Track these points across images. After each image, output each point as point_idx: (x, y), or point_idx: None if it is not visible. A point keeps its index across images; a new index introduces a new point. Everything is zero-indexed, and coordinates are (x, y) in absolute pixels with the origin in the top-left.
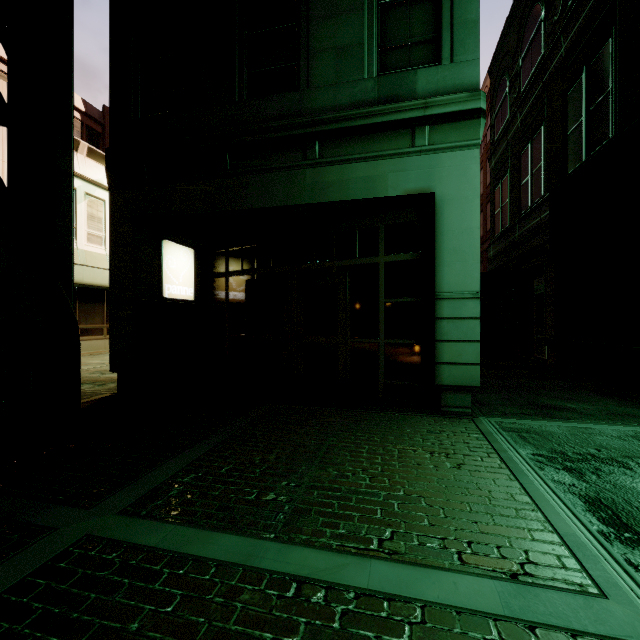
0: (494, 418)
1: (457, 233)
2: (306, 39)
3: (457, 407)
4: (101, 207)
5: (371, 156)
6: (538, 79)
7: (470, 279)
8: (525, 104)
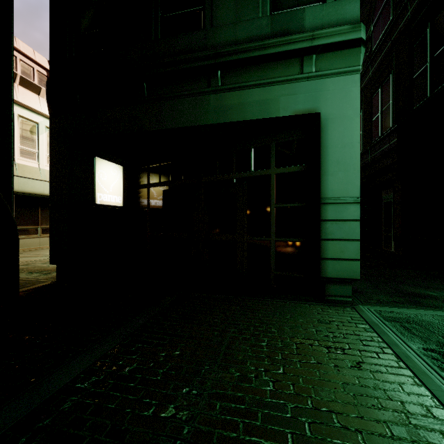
0: (372, 306)
1: (340, 147)
2: None
3: (339, 296)
4: None
5: (265, 82)
6: (387, 38)
7: (351, 186)
8: (376, 59)
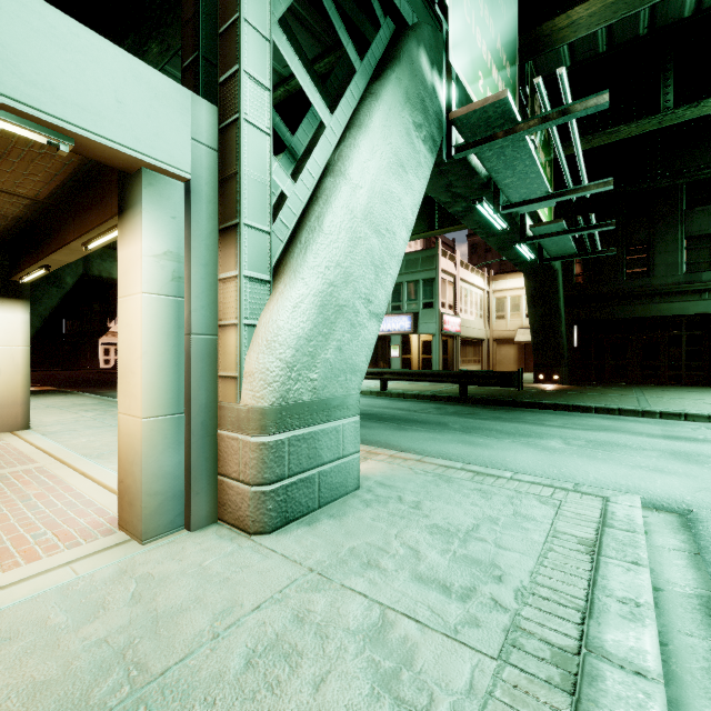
0: None
1: None
2: (652, 260)
3: None
4: (472, 296)
5: (682, 301)
6: None
7: None
8: None
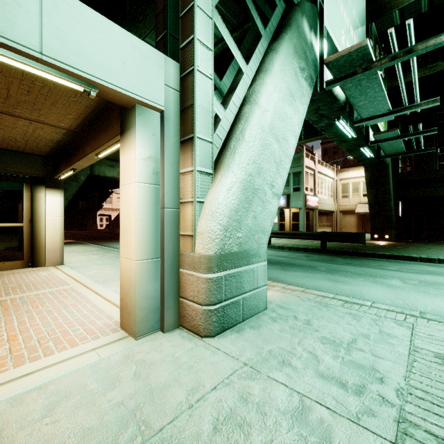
0: None
1: None
2: None
3: None
4: (325, 182)
5: None
6: None
7: None
8: None
